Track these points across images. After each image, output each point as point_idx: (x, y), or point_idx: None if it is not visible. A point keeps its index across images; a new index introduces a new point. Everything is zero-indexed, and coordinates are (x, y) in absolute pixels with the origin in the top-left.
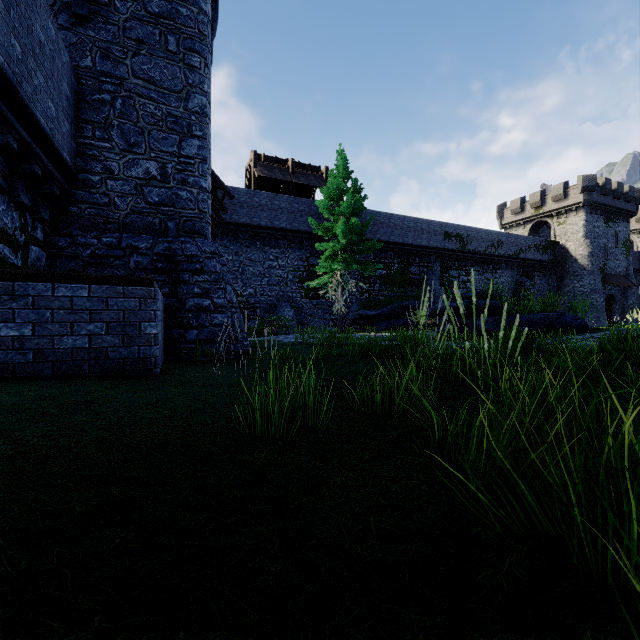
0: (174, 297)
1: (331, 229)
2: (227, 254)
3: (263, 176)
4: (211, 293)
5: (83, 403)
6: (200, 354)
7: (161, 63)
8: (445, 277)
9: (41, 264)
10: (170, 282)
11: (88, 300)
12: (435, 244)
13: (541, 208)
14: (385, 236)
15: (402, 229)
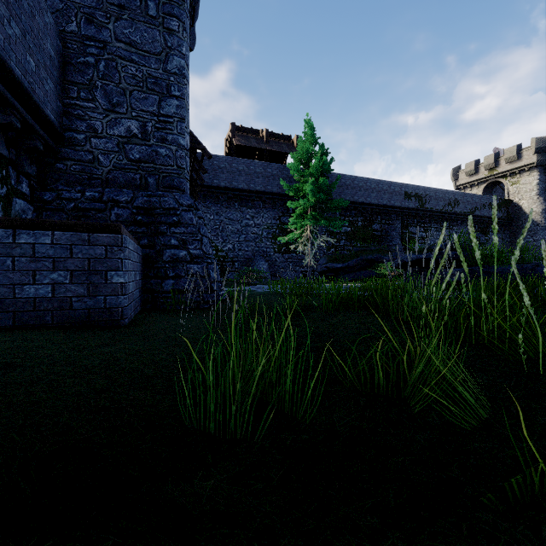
0: (152, 248)
1: (301, 189)
2: (209, 214)
3: (240, 145)
4: (187, 244)
5: (5, 367)
6: (174, 303)
7: (142, 27)
8: (405, 233)
9: (27, 217)
10: (149, 234)
11: (51, 247)
12: (396, 203)
13: (495, 169)
14: (350, 196)
15: (365, 190)
